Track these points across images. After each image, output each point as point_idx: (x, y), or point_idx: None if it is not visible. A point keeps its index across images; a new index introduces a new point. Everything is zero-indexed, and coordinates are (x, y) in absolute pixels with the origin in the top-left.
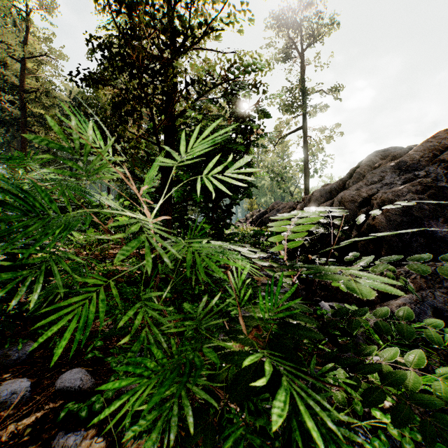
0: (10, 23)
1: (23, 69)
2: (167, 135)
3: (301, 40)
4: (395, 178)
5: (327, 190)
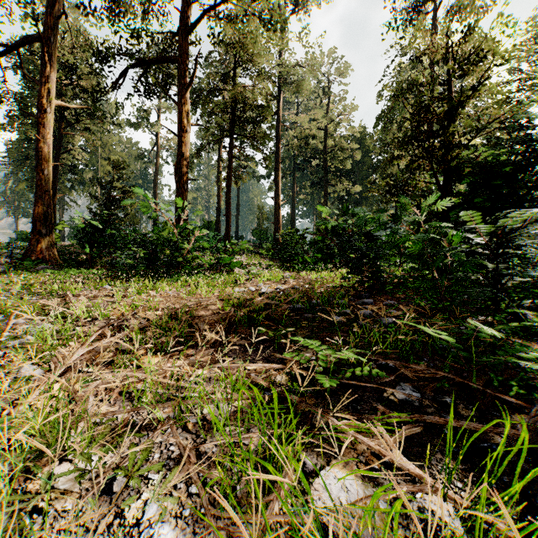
0: (315, 99)
1: (324, 135)
2: (445, 174)
3: None
4: None
5: None
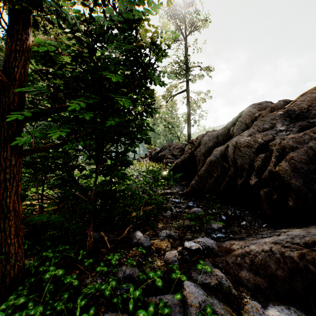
0: None
1: None
2: (10, 34)
3: (185, 28)
4: (289, 125)
5: (215, 135)
